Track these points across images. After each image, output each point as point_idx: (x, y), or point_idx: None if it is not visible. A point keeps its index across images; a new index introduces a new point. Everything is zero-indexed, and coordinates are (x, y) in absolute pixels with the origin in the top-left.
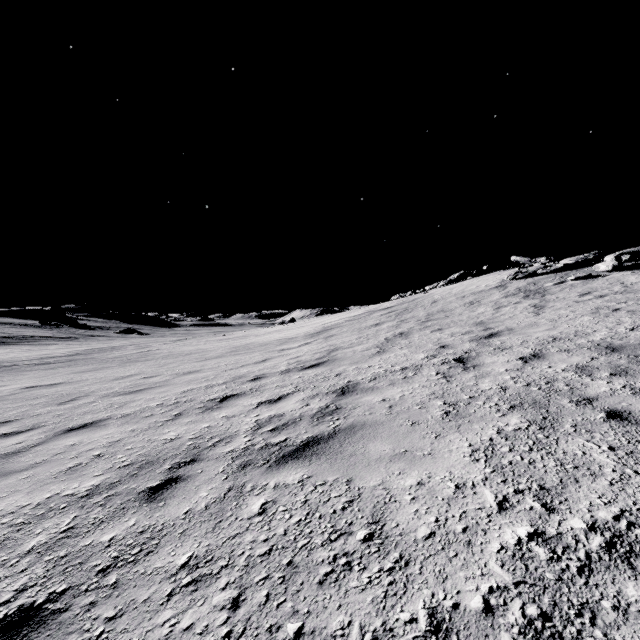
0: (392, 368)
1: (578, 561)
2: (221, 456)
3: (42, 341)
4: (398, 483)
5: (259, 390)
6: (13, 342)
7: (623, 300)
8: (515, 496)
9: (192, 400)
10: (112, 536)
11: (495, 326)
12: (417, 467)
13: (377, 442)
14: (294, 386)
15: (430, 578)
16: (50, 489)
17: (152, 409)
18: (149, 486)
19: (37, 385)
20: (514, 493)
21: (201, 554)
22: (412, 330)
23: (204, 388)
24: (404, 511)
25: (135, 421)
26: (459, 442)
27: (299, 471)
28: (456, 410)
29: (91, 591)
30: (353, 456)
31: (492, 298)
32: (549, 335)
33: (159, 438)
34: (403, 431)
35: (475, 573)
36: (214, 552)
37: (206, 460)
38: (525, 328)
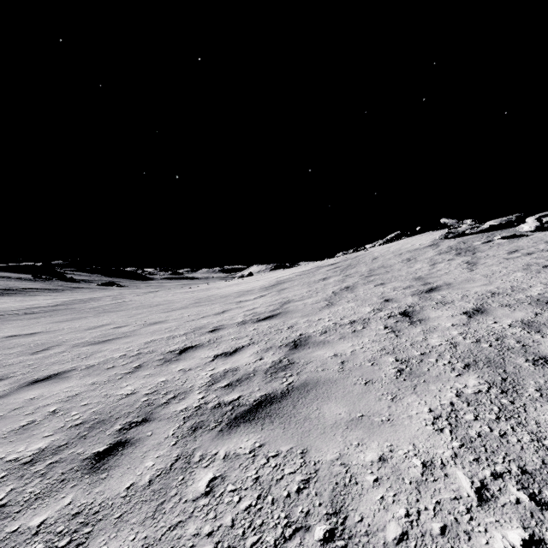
0: (341, 321)
1: None
2: (173, 415)
3: (33, 292)
4: (357, 457)
5: (216, 342)
6: (8, 293)
7: None
8: (494, 482)
9: (153, 351)
10: (43, 519)
11: (433, 281)
12: (376, 437)
13: (331, 403)
14: (249, 338)
15: None
16: None
17: (115, 360)
18: (95, 451)
19: (17, 334)
20: (492, 477)
21: None
22: (357, 284)
23: (166, 339)
24: (368, 498)
25: (97, 373)
26: (418, 406)
27: (251, 437)
28: (409, 368)
29: None
30: (307, 420)
31: (427, 255)
32: (487, 290)
33: (116, 393)
34: (357, 391)
35: None
36: None
37: (158, 420)
38: (462, 283)
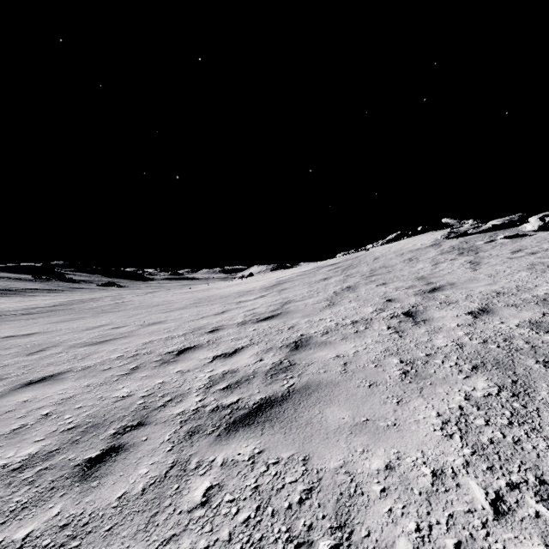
0: (343, 321)
1: None
2: (169, 419)
3: (33, 293)
4: (363, 465)
5: (216, 342)
6: (7, 294)
7: None
8: (511, 493)
9: (151, 352)
10: (28, 531)
11: (436, 281)
12: (382, 443)
13: (334, 407)
14: (249, 339)
15: None
16: None
17: (112, 361)
18: (87, 457)
19: (14, 335)
20: (508, 488)
21: None
22: (358, 284)
23: (164, 340)
24: (375, 510)
25: (92, 375)
26: (425, 410)
27: (250, 443)
28: (415, 370)
29: None
30: (309, 425)
31: (429, 255)
32: (491, 290)
33: (111, 395)
34: (361, 394)
35: None
36: None
37: (153, 424)
38: (466, 283)
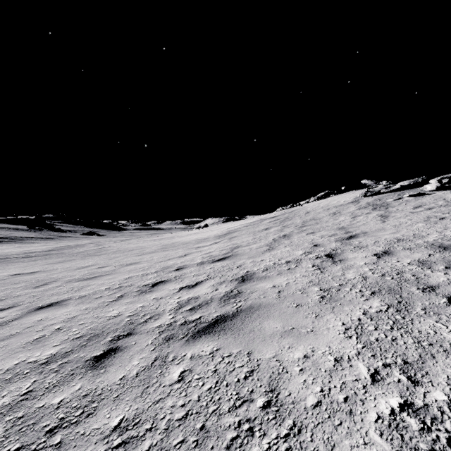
0: (279, 261)
1: (446, 432)
2: (151, 330)
3: (28, 240)
4: (288, 356)
5: (181, 278)
6: (8, 241)
7: (446, 211)
8: (384, 369)
9: (131, 285)
10: (61, 399)
11: (353, 230)
12: (303, 342)
13: (270, 320)
14: (207, 275)
15: (320, 446)
16: (18, 357)
17: (102, 292)
18: (94, 355)
19: (20, 273)
20: (383, 366)
21: (130, 417)
22: (292, 233)
23: (141, 276)
24: (294, 381)
25: (88, 301)
26: (334, 321)
27: (210, 344)
28: (330, 295)
29: (39, 450)
30: (252, 332)
31: (349, 210)
32: (394, 237)
33: (105, 315)
34: (290, 312)
35: (358, 442)
36: (141, 415)
37: (139, 334)
38: (375, 232)
